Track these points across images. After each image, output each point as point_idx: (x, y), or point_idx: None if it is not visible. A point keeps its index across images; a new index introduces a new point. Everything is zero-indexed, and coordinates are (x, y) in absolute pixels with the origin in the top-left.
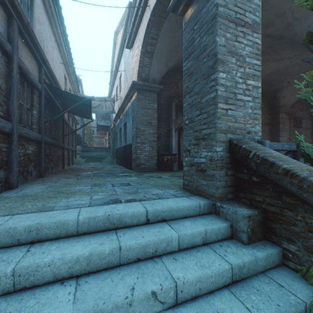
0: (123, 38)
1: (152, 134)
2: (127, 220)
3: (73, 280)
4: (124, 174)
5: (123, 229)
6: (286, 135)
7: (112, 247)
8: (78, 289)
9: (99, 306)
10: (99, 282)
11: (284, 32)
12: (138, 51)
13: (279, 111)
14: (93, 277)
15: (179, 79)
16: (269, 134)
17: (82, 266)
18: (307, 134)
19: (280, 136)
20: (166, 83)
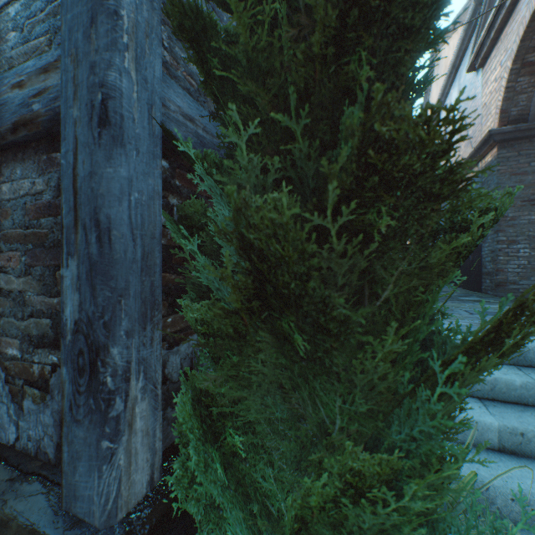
0: (457, 56)
1: None
2: (534, 358)
3: (475, 400)
4: (472, 298)
5: (528, 367)
6: None
7: (525, 380)
8: (487, 407)
9: (528, 427)
10: (513, 411)
11: None
12: (501, 70)
13: None
14: (500, 404)
15: None
16: None
17: (483, 389)
18: None
19: None
20: None
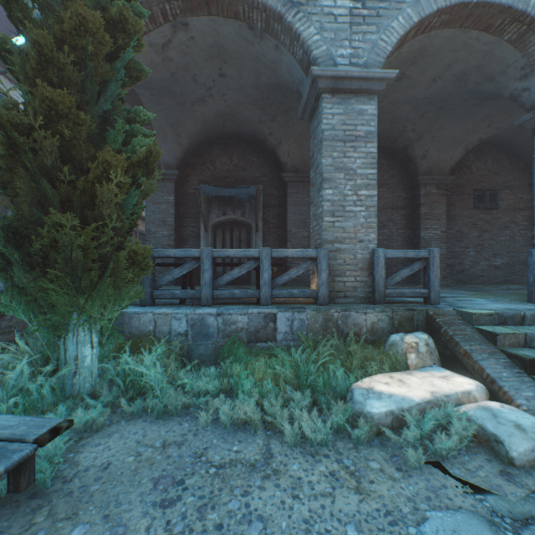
0: None
1: (167, 237)
2: None
3: None
4: None
5: None
6: (440, 226)
7: None
8: None
9: None
10: None
11: (277, 79)
12: None
13: (418, 183)
14: None
15: (219, 155)
16: (406, 226)
17: None
18: (519, 221)
19: (422, 228)
20: (197, 164)
